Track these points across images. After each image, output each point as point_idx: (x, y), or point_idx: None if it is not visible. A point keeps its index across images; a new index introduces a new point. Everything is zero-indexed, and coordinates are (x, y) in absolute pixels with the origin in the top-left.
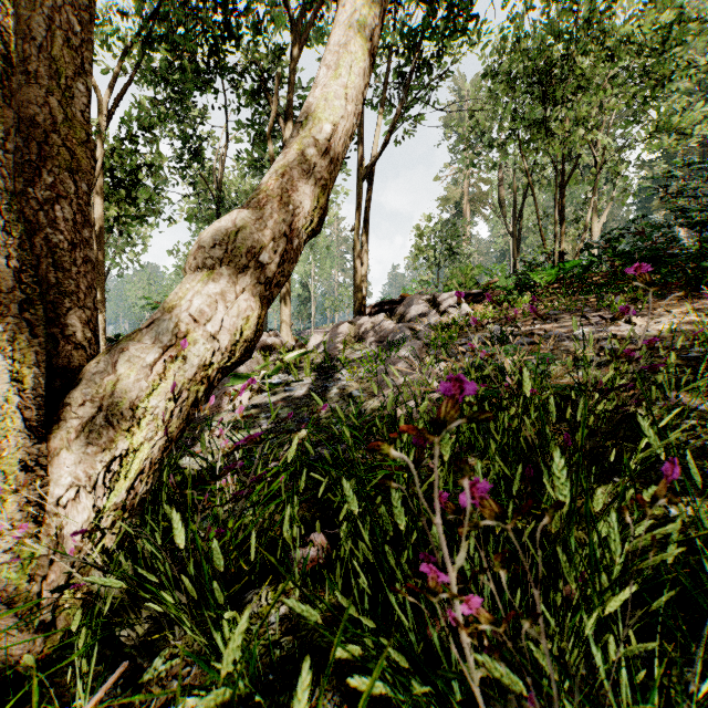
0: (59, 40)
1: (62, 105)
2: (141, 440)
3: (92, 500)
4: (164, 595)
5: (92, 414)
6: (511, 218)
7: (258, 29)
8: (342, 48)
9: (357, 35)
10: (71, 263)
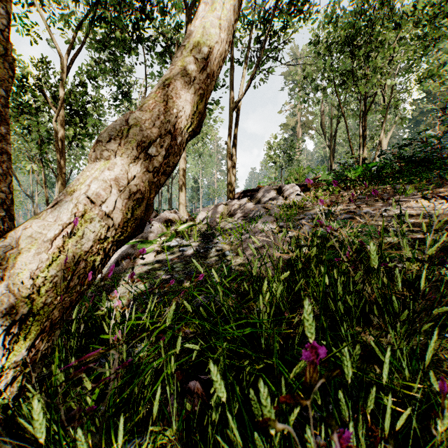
0: None
1: None
2: (40, 305)
3: None
4: None
5: None
6: (328, 137)
7: (164, 11)
8: None
9: None
10: None
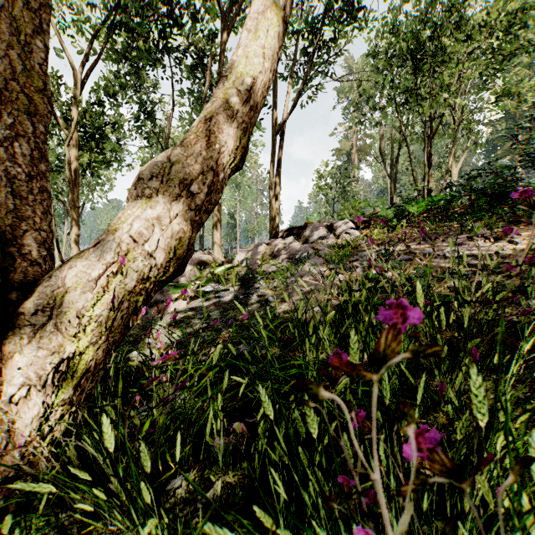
0: (20, 3)
1: (22, 58)
2: (86, 344)
3: (42, 397)
4: (96, 493)
5: (43, 322)
6: (389, 164)
7: (196, 18)
8: (260, 16)
9: (273, 6)
10: (28, 192)
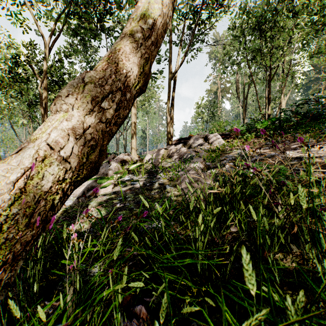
0: None
1: None
2: (2, 241)
3: None
4: None
5: None
6: (241, 99)
7: (120, 6)
8: None
9: None
10: None
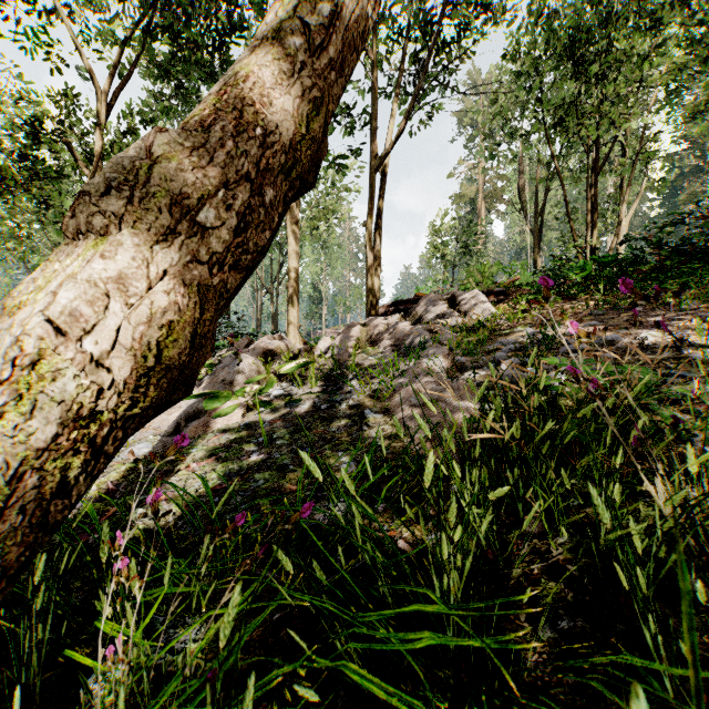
0: None
1: None
2: None
3: None
4: None
5: None
6: (529, 215)
7: (263, 9)
8: None
9: None
10: None
